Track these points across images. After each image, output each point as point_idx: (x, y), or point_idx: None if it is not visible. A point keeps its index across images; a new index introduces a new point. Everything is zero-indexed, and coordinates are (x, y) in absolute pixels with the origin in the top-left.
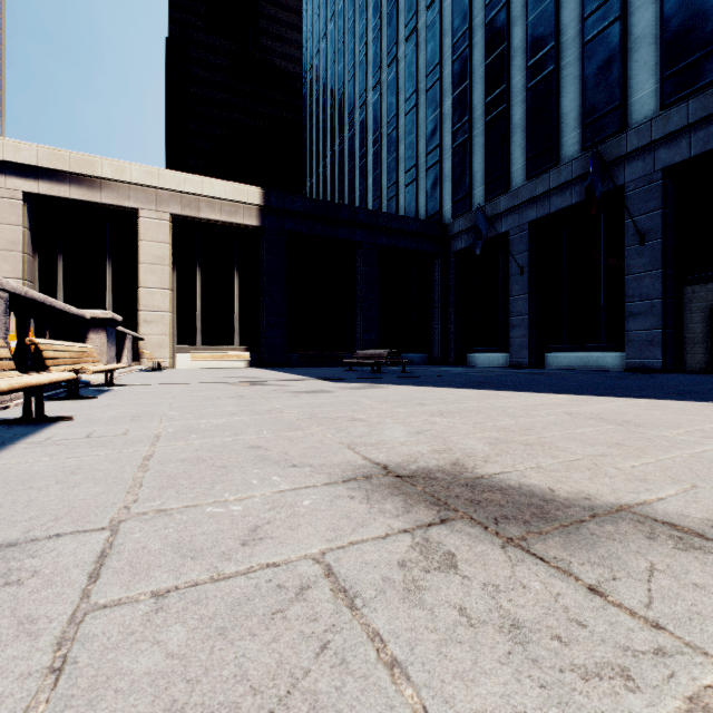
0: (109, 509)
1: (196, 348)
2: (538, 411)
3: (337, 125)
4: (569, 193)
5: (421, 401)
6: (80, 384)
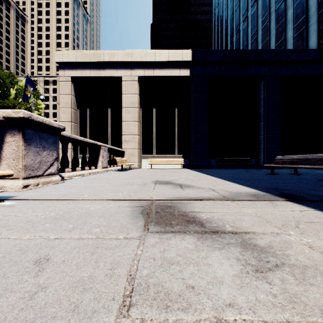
0: None
1: (152, 156)
2: None
3: (234, 27)
4: None
5: None
6: None
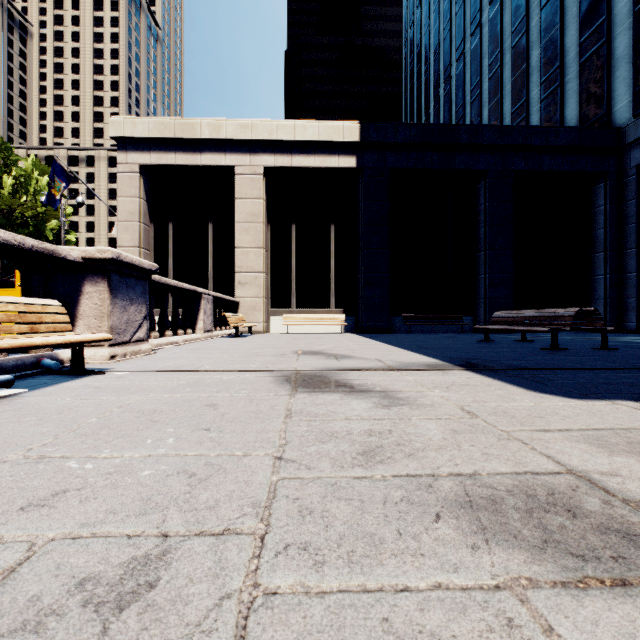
0: None
1: (290, 310)
2: None
3: (441, 69)
4: None
5: None
6: (38, 369)
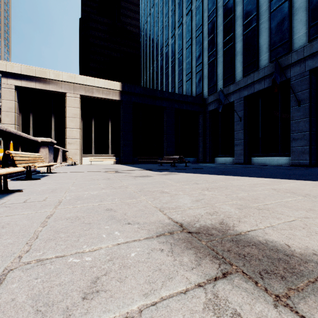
0: (8, 258)
1: (91, 155)
2: (257, 188)
3: (155, 54)
4: (263, 82)
5: (196, 181)
6: (35, 172)
